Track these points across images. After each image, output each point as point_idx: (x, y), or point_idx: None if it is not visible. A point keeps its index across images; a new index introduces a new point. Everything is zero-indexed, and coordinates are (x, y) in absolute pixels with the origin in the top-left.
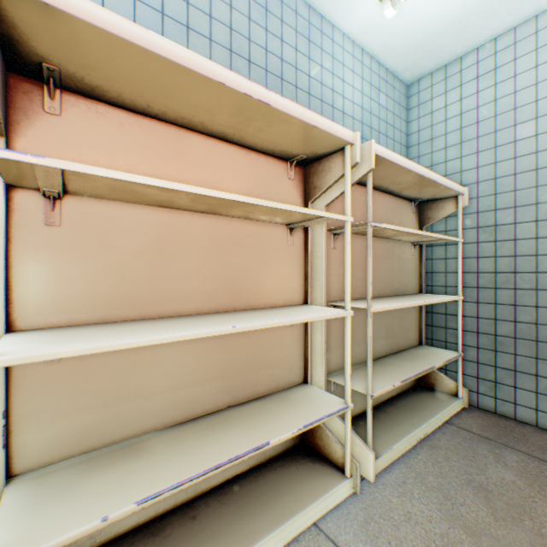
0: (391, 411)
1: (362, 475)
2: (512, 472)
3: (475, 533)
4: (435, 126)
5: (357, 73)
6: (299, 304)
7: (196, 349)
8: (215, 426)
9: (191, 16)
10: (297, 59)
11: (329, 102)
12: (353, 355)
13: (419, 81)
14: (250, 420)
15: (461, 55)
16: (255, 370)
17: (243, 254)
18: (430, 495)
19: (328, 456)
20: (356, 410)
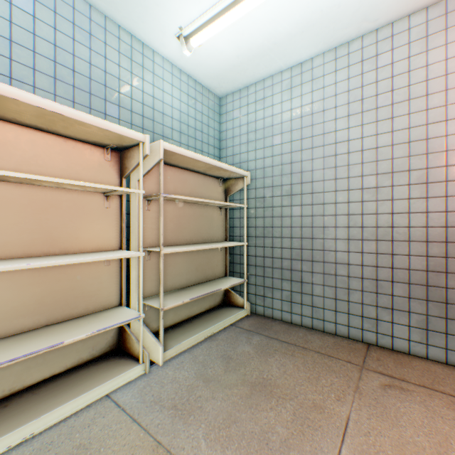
0: (196, 321)
1: (157, 362)
2: (251, 346)
3: (209, 380)
4: (235, 128)
5: (176, 86)
6: (116, 250)
7: (13, 284)
8: (26, 338)
9: (15, 32)
10: (120, 72)
11: (151, 106)
12: (167, 285)
13: (227, 96)
14: (59, 331)
15: (248, 85)
16: (73, 298)
17: (61, 214)
18: (195, 366)
19: (133, 353)
20: (170, 323)
